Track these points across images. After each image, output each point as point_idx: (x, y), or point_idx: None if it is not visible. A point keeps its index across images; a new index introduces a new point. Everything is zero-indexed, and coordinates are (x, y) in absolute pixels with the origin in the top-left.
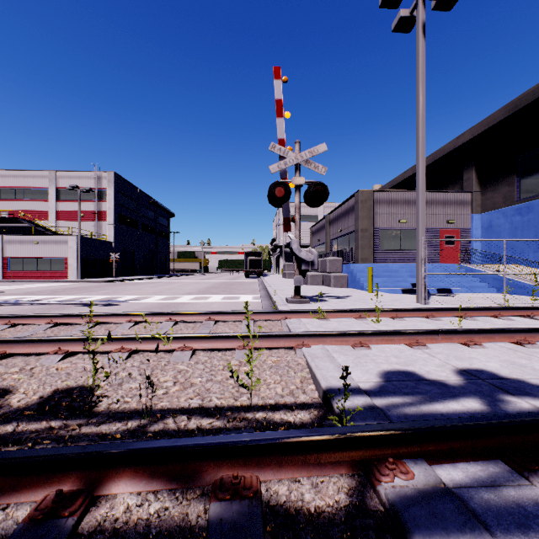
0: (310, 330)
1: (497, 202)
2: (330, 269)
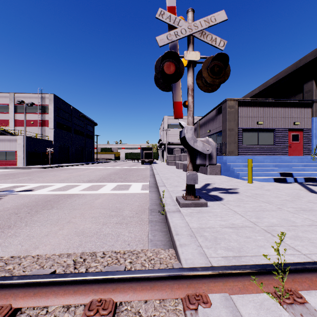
0: None
1: None
2: None
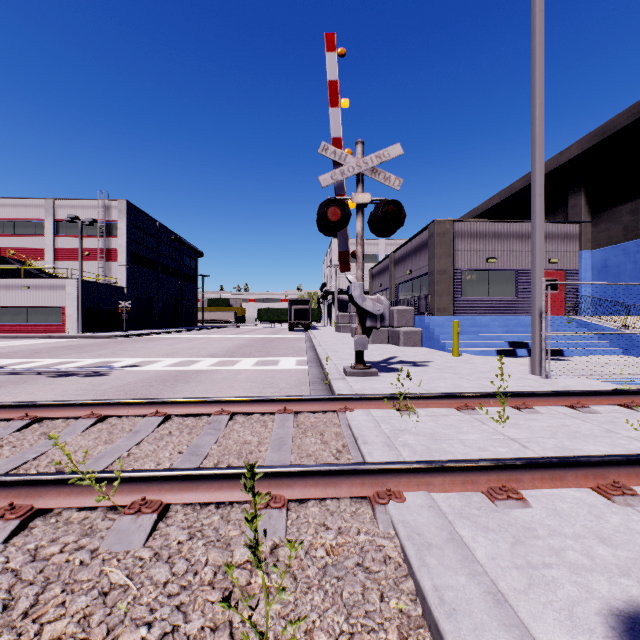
0: (391, 440)
1: (615, 235)
2: (398, 323)
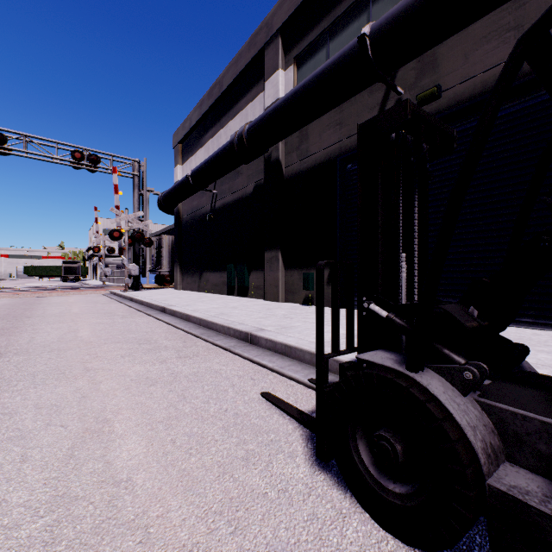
0: None
1: None
2: None
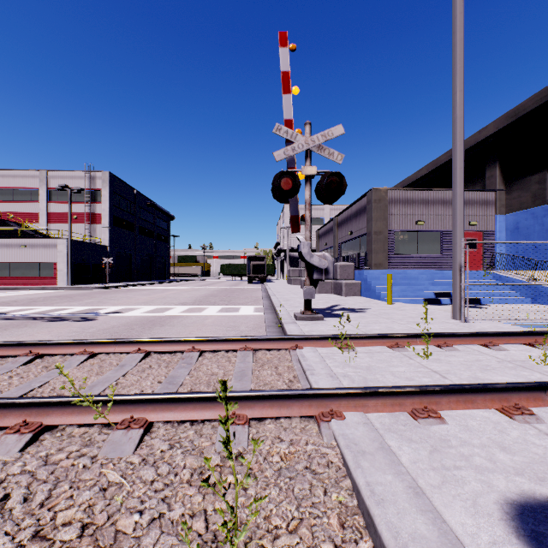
0: (333, 372)
1: (525, 202)
2: (341, 276)
